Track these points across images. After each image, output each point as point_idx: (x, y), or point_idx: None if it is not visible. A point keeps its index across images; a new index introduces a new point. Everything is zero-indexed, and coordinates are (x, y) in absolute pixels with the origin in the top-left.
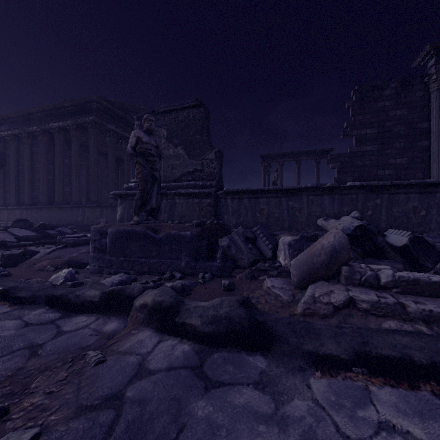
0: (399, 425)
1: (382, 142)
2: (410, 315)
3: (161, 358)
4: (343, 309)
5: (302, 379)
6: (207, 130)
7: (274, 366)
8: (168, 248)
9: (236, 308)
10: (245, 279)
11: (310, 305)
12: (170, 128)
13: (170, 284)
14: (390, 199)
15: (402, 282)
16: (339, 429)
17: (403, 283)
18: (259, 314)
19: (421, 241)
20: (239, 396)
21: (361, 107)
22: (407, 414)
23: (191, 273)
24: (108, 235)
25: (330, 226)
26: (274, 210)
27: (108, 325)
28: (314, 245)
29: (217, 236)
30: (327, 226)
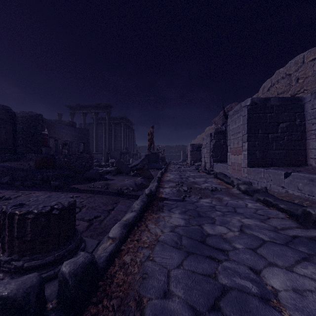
0: None
1: None
2: None
3: None
4: None
5: None
6: None
7: None
8: None
9: None
10: None
11: None
12: None
13: None
14: None
15: None
16: None
17: None
18: None
19: None
20: None
21: None
22: None
23: None
24: None
25: None
26: None
27: None
28: None
29: None
30: None
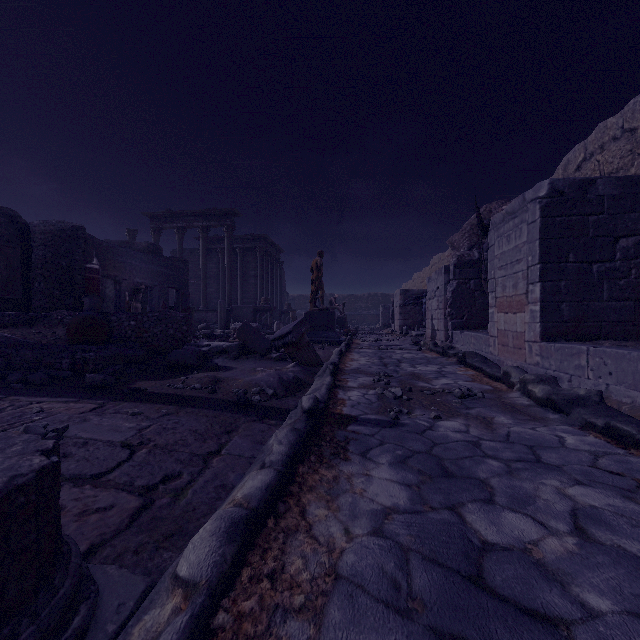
0: None
1: None
2: None
3: None
4: None
5: None
6: None
7: None
8: None
9: None
10: None
11: None
12: None
13: None
14: None
15: None
16: None
17: None
18: None
19: None
20: None
21: None
22: None
23: None
24: None
25: None
26: None
27: None
28: None
29: None
30: None
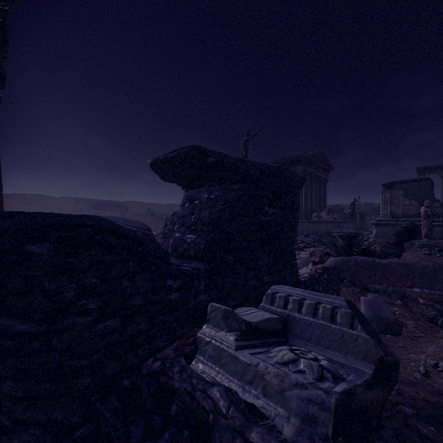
0: None
1: None
2: None
3: None
4: None
5: None
6: (433, 192)
7: None
8: None
9: None
10: None
11: None
12: (405, 190)
13: None
14: None
15: None
16: None
17: None
18: None
19: None
20: None
21: None
22: None
23: None
24: (416, 245)
25: None
26: None
27: None
28: None
29: None
30: None
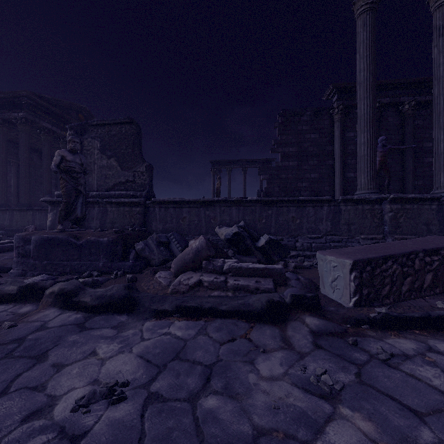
0: (174, 332)
1: (301, 159)
2: (228, 287)
3: (58, 322)
4: (196, 287)
5: (142, 323)
6: (138, 145)
7: (131, 319)
8: (88, 252)
9: (122, 290)
10: (150, 274)
11: (176, 286)
12: (103, 141)
13: (82, 280)
14: (277, 211)
15: (233, 269)
16: (143, 337)
17: (234, 269)
18: (137, 293)
19: (275, 243)
20: (99, 332)
21: (285, 129)
22: (182, 329)
23: (107, 272)
24: (31, 242)
25: (220, 232)
26: (194, 218)
27: (23, 309)
28: (188, 247)
29: (134, 241)
30: (219, 232)
